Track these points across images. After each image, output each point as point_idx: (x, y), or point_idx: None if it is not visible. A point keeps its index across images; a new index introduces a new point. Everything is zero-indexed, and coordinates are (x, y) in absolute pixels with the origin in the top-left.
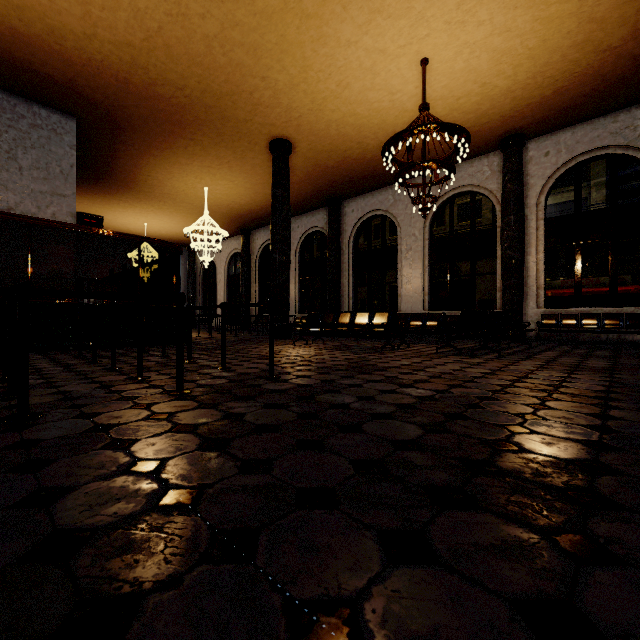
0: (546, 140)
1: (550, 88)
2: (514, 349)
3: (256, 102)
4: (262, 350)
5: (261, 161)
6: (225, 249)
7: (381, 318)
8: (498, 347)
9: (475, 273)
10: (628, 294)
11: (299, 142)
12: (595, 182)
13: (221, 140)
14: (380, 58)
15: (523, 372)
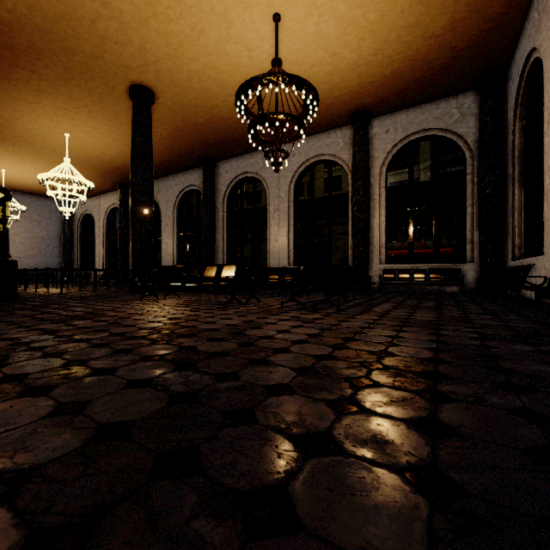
0: (387, 119)
1: (389, 68)
2: (357, 301)
3: (102, 34)
4: (87, 309)
5: (124, 109)
6: (104, 203)
7: (228, 271)
8: (344, 299)
9: (331, 233)
10: (445, 255)
11: (162, 92)
12: (423, 167)
13: (70, 77)
14: (232, 4)
15: (353, 331)
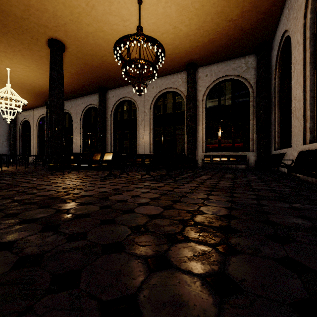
0: (206, 68)
1: (207, 38)
2: (188, 174)
3: (27, 3)
4: (10, 181)
5: (45, 54)
6: (36, 114)
7: (108, 156)
8: (180, 173)
9: (175, 134)
10: (239, 147)
11: (69, 44)
12: (227, 98)
13: (7, 31)
14: None
15: (180, 195)
